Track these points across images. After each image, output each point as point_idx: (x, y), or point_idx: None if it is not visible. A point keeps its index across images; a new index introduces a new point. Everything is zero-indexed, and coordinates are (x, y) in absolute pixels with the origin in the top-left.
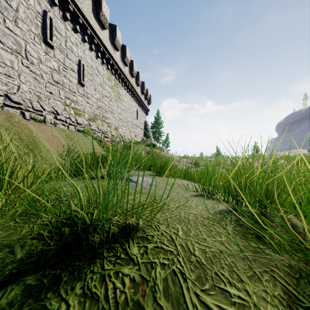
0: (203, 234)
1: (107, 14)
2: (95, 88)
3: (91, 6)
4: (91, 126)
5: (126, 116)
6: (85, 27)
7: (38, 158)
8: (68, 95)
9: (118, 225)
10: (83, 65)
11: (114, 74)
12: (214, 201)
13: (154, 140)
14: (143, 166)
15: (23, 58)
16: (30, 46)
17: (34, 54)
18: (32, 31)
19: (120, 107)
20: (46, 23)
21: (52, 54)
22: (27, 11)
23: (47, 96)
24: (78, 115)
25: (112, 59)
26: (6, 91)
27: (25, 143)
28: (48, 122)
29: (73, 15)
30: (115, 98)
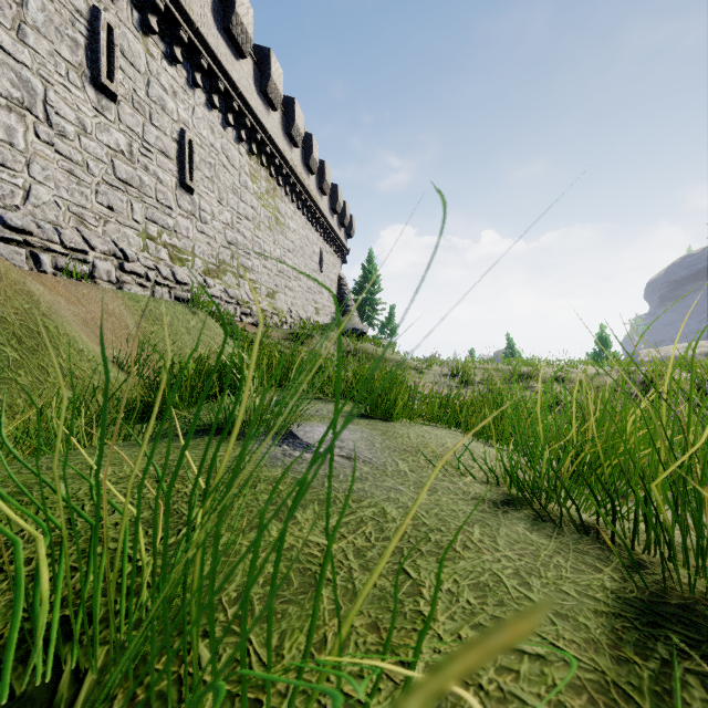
0: None
1: (249, 21)
2: (220, 198)
3: (211, 2)
4: (210, 287)
5: (295, 265)
6: (194, 51)
7: (47, 373)
8: (154, 214)
9: None
10: (191, 142)
11: (267, 166)
12: (566, 537)
13: (361, 320)
14: (333, 390)
15: (40, 122)
16: (58, 93)
17: (68, 111)
18: (62, 56)
19: (280, 244)
20: (99, 37)
21: (112, 115)
22: (49, 6)
23: (101, 216)
24: (179, 261)
25: (260, 131)
26: None
27: (12, 333)
28: (102, 278)
29: (167, 22)
30: (269, 222)
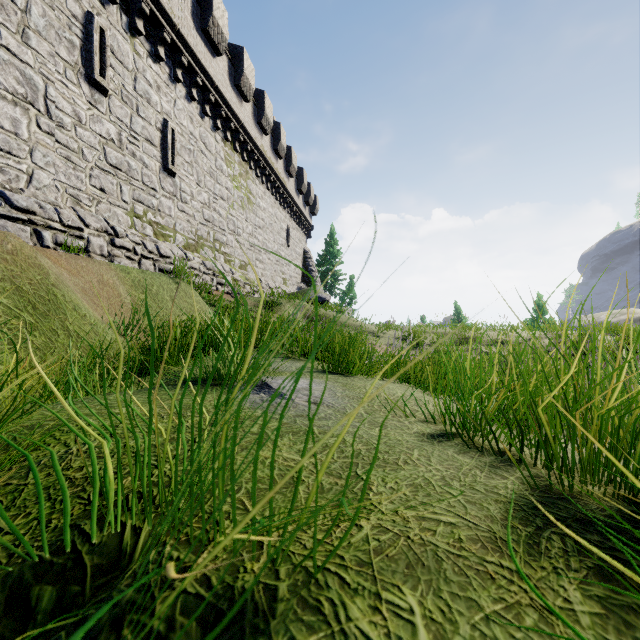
0: (499, 633)
1: (225, 23)
2: (198, 180)
3: (190, 6)
4: (189, 260)
5: (265, 240)
6: (176, 50)
7: (57, 335)
8: (140, 195)
9: (204, 610)
10: (173, 130)
11: (240, 152)
12: (485, 458)
13: (324, 289)
14: (300, 350)
15: (42, 115)
16: (57, 89)
17: (65, 105)
18: (60, 56)
19: (252, 221)
20: (92, 39)
21: (104, 108)
22: (49, 12)
23: (94, 197)
24: (162, 237)
25: (234, 120)
26: (1, 186)
27: (28, 300)
28: (96, 252)
29: (152, 25)
30: (242, 202)
